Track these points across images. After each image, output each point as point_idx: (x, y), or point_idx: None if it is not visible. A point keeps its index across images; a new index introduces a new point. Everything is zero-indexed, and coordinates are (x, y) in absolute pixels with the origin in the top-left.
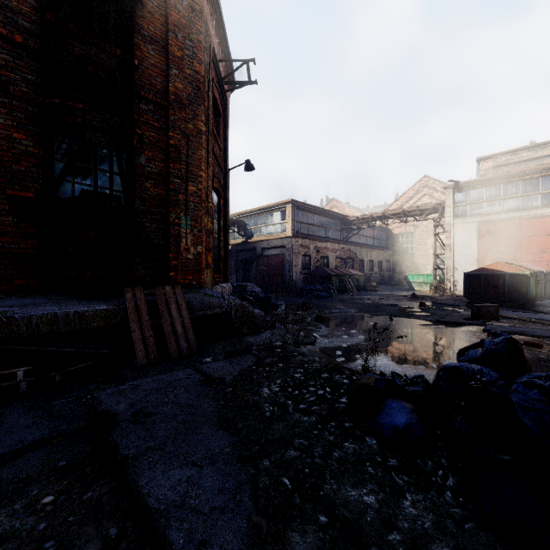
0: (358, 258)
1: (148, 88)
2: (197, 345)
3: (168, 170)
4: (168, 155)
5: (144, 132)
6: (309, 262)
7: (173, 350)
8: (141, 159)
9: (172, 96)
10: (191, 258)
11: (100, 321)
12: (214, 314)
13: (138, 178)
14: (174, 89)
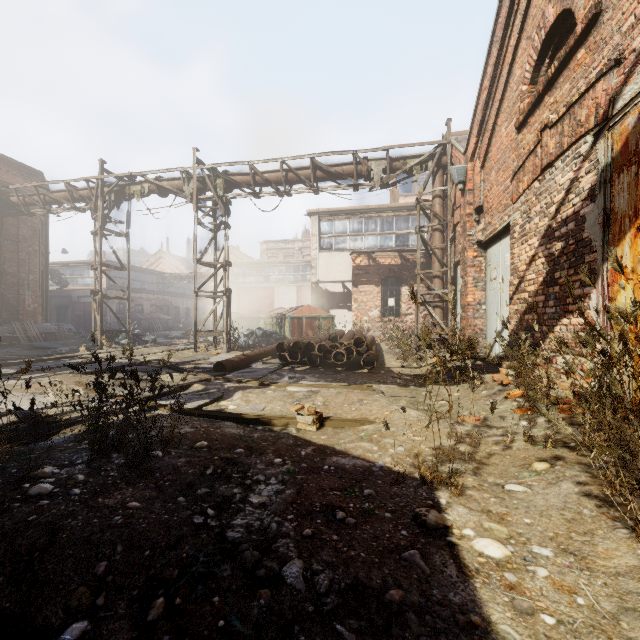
0: (174, 305)
1: (8, 234)
2: (43, 341)
3: (19, 270)
4: (19, 264)
5: (7, 254)
6: (124, 309)
7: (34, 341)
8: (5, 266)
9: (21, 237)
10: (31, 310)
11: (5, 332)
12: (48, 333)
13: (4, 275)
14: (22, 233)
